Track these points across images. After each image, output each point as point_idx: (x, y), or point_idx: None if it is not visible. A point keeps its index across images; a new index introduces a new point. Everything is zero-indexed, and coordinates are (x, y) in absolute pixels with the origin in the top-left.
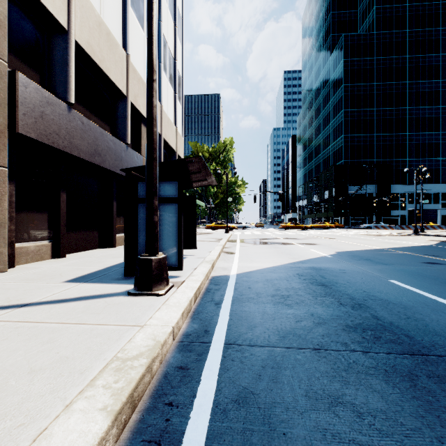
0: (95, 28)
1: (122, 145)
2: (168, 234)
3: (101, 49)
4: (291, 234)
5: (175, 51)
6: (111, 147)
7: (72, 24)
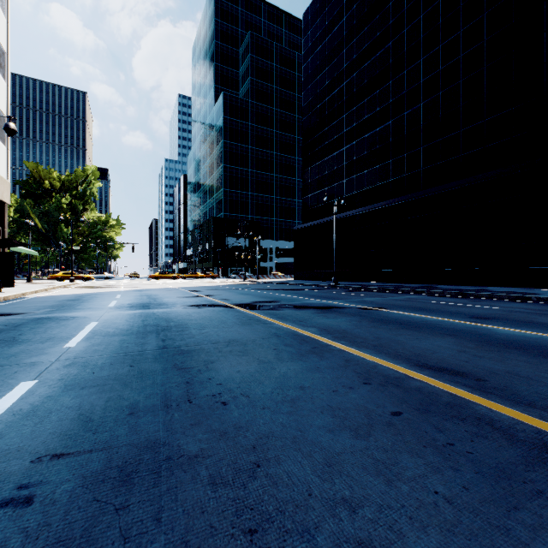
0: None
1: None
2: None
3: None
4: (145, 283)
5: None
6: None
7: None
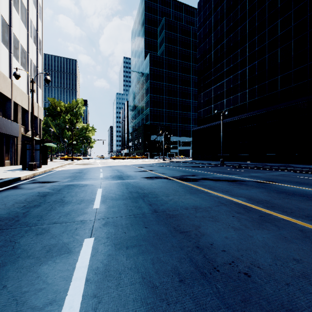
0: None
1: (9, 121)
2: (36, 158)
3: (1, 84)
4: (109, 161)
5: (37, 63)
6: (5, 123)
7: None
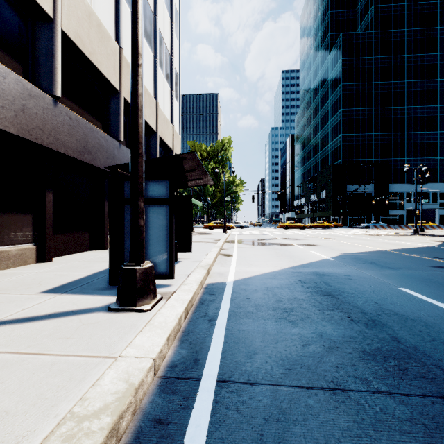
0: (84, 18)
1: (115, 142)
2: (158, 238)
3: (91, 41)
4: (290, 234)
5: (171, 48)
6: (103, 144)
7: (58, 12)
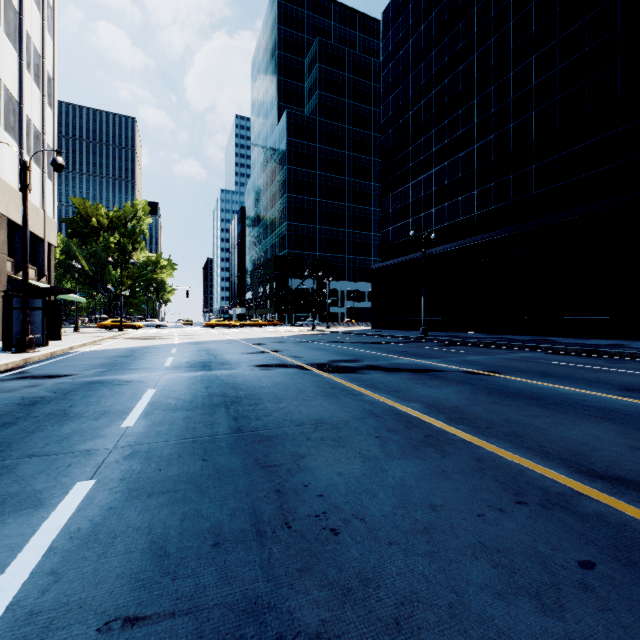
0: None
1: None
2: (35, 327)
3: None
4: (200, 332)
5: (43, 125)
6: None
7: None
